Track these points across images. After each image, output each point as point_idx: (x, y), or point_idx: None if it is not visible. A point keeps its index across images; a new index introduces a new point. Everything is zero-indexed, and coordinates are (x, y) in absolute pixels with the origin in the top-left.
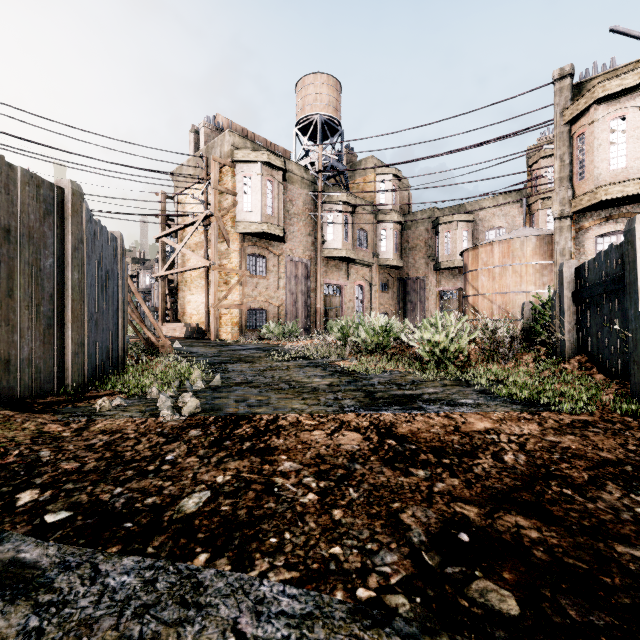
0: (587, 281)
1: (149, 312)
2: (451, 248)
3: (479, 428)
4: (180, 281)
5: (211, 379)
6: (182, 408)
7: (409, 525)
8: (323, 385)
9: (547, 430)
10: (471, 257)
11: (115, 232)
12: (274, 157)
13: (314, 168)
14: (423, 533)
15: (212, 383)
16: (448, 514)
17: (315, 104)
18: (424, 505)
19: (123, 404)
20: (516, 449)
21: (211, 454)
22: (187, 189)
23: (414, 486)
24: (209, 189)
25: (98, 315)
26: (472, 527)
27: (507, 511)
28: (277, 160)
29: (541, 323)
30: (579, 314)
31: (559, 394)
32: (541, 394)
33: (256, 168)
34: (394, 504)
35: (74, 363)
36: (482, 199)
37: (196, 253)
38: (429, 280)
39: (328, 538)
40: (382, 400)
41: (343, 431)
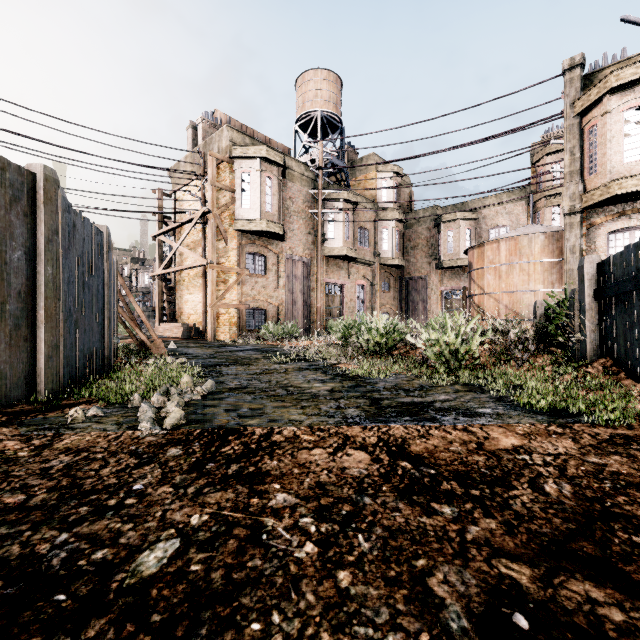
0: (612, 277)
1: (141, 312)
2: (454, 247)
3: (506, 445)
4: (177, 280)
5: (202, 384)
6: (164, 420)
7: (442, 598)
8: (324, 391)
9: (586, 448)
10: (476, 255)
11: (101, 226)
12: (273, 153)
13: (314, 166)
14: (463, 613)
15: (203, 389)
16: (492, 578)
17: (315, 100)
18: (458, 563)
19: (99, 414)
20: (556, 475)
21: (189, 482)
22: (185, 186)
23: (440, 531)
24: (207, 186)
25: (78, 314)
26: (528, 602)
27: (569, 573)
28: (276, 156)
29: (556, 323)
30: (602, 313)
31: (587, 402)
32: (567, 402)
33: (255, 164)
34: (418, 561)
35: (47, 368)
36: (485, 197)
37: (194, 251)
38: (431, 279)
39: (332, 623)
40: (390, 409)
41: (347, 449)
